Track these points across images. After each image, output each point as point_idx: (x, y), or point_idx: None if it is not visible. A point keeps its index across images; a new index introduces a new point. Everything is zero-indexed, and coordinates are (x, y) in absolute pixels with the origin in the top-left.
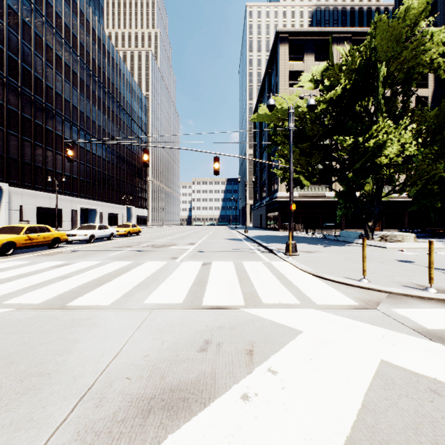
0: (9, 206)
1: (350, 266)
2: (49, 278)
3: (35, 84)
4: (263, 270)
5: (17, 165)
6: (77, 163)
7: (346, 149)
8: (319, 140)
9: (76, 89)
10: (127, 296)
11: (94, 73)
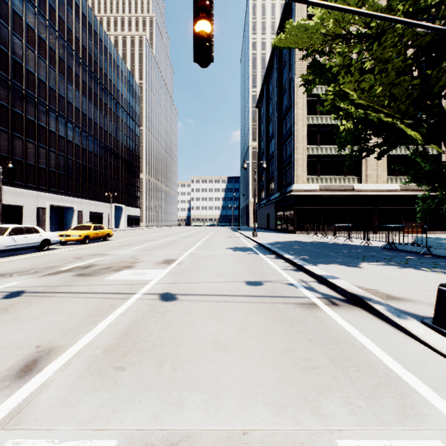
0: None
1: None
2: None
3: None
4: None
5: None
6: (46, 150)
7: None
8: None
9: (45, 60)
10: None
11: (71, 45)
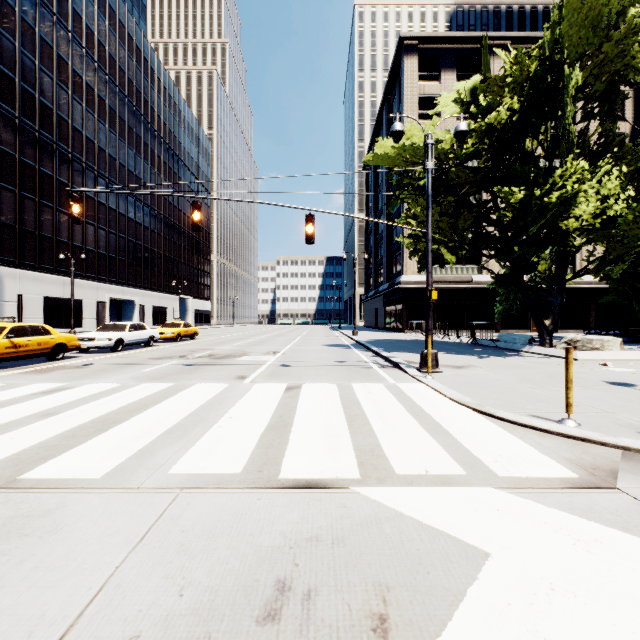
0: (1, 296)
1: (532, 393)
2: (18, 416)
3: (42, 114)
4: (388, 399)
5: (14, 235)
6: (105, 232)
7: (514, 205)
8: (468, 193)
9: (104, 123)
10: (142, 456)
11: (132, 100)
